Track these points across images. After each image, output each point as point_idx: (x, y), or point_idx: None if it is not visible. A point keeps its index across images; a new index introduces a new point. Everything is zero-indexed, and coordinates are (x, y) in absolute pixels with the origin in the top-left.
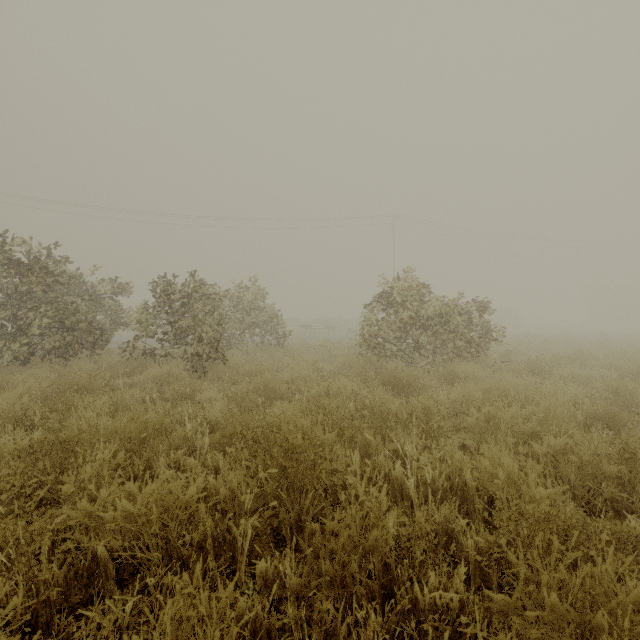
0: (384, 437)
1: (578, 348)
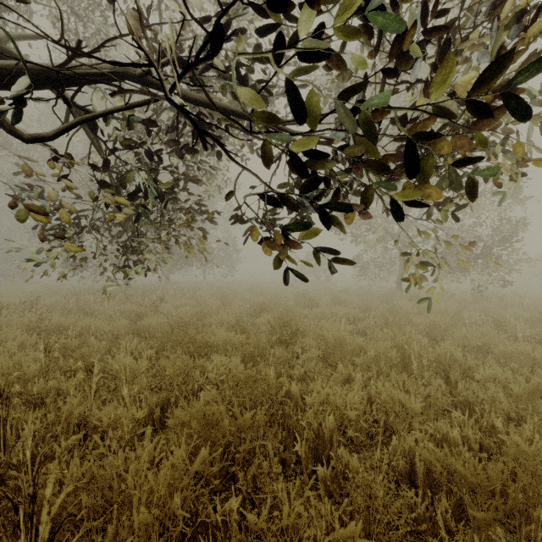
0: None
1: None
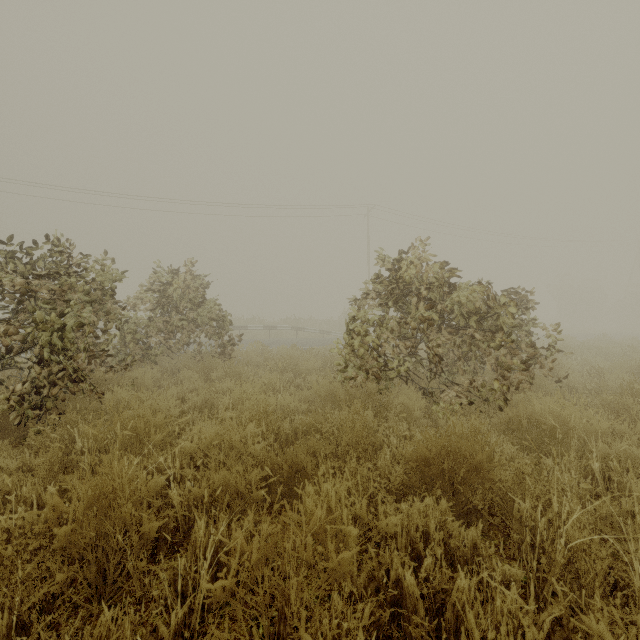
0: None
1: None
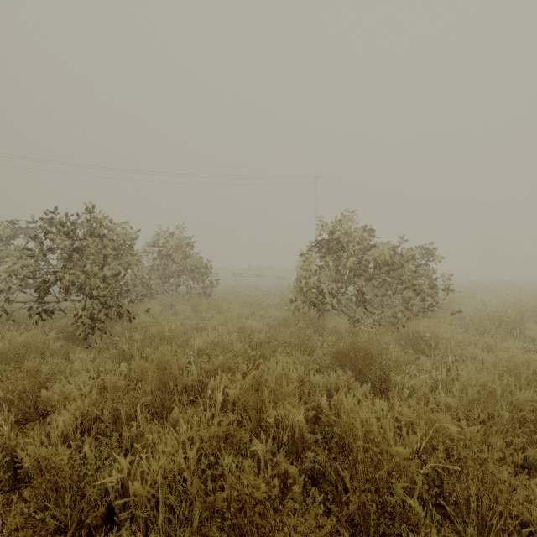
0: (386, 532)
1: (520, 298)
